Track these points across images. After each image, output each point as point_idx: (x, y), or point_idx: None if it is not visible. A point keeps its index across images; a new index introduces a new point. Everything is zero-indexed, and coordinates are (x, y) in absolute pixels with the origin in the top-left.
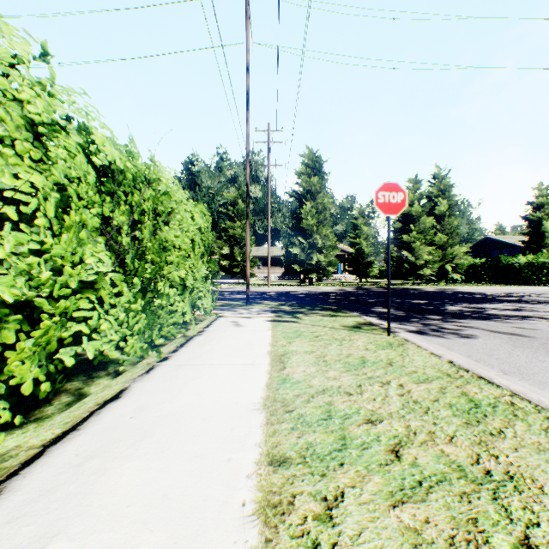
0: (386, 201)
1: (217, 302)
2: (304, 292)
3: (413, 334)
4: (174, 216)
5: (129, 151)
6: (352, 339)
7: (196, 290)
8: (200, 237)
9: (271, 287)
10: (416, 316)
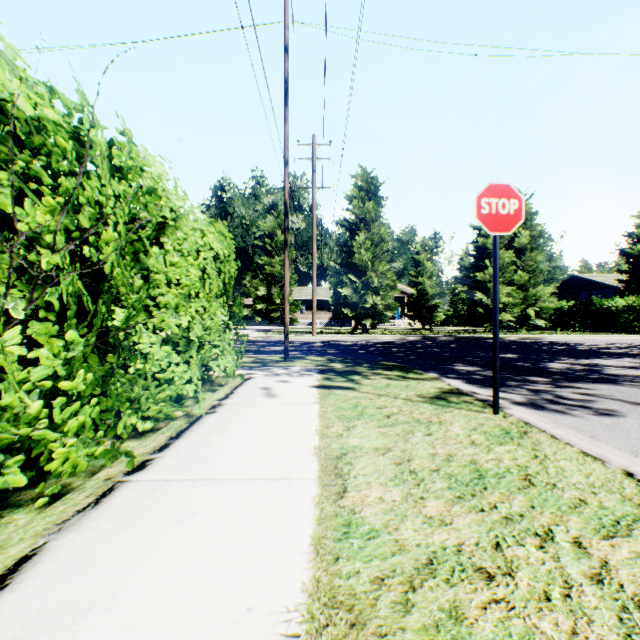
0: (492, 211)
1: (247, 357)
2: (357, 342)
3: (525, 409)
4: (173, 235)
5: (49, 87)
6: (444, 421)
7: (207, 345)
8: (214, 267)
9: (316, 336)
10: (514, 378)
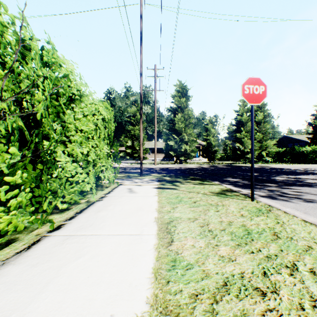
0: (250, 92)
1: (121, 174)
2: (177, 168)
3: (267, 199)
4: (79, 105)
5: None
6: (225, 204)
7: (98, 164)
8: (102, 123)
9: (156, 165)
10: (258, 184)
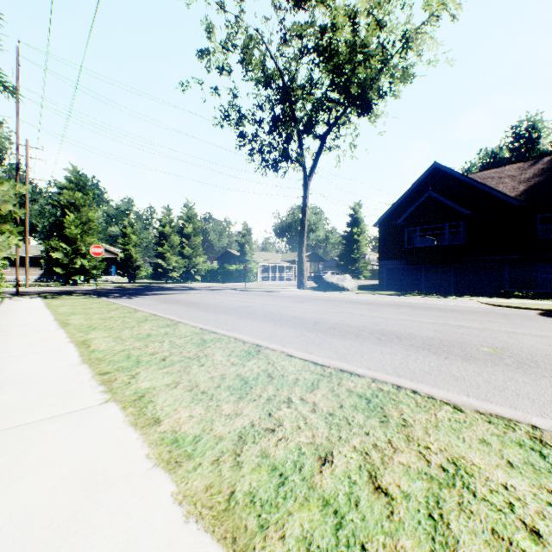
0: (96, 251)
1: None
2: (66, 290)
3: (112, 299)
4: None
5: None
6: (81, 300)
7: None
8: None
9: (31, 288)
10: (126, 296)
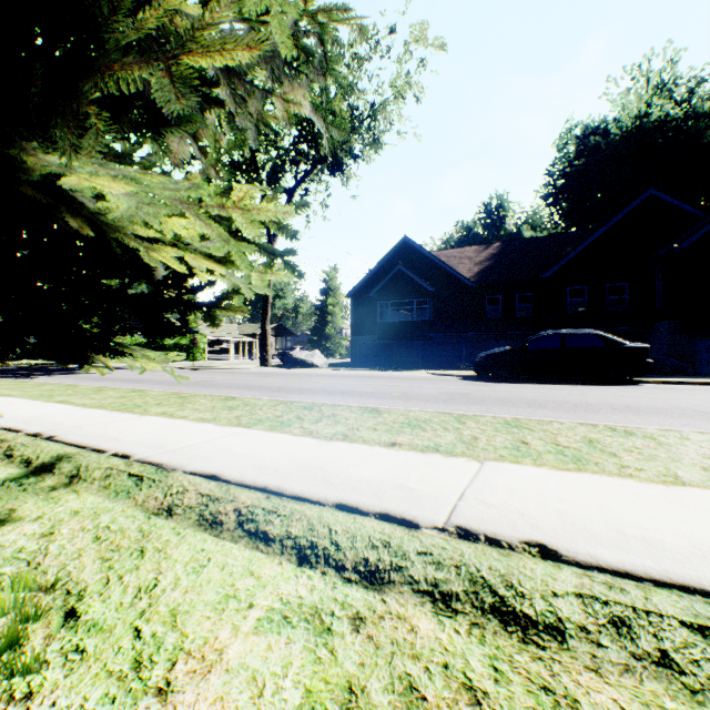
0: None
1: None
2: None
3: None
4: None
5: None
6: None
7: None
8: None
9: None
10: (21, 376)
